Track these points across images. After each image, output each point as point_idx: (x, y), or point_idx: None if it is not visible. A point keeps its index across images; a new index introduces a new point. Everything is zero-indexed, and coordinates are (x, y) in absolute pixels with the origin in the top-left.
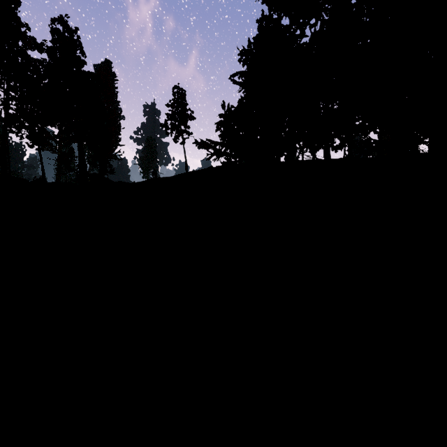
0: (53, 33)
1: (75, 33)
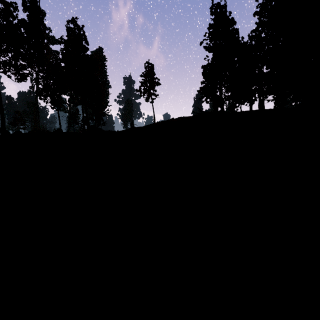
0: (68, 31)
1: (81, 29)
